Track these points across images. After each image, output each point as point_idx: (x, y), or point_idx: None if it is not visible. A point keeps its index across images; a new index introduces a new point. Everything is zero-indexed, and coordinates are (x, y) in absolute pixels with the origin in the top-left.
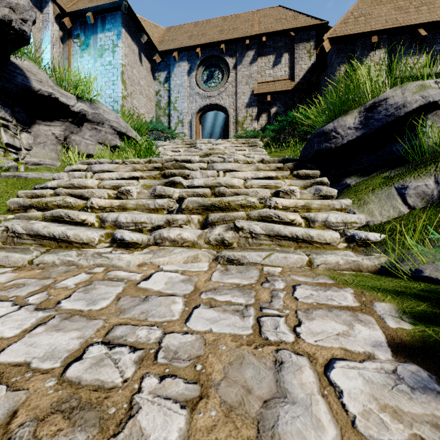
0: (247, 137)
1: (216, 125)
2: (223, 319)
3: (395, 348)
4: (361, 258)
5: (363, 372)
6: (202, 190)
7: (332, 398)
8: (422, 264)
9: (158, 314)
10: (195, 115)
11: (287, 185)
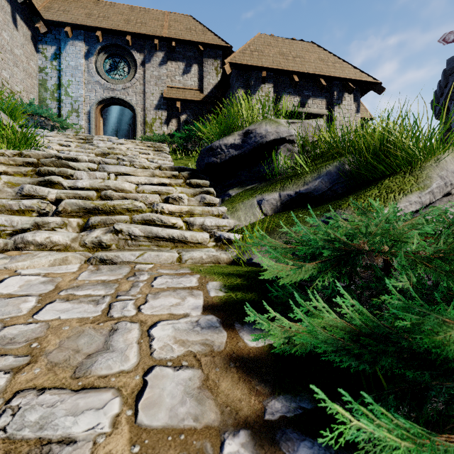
0: (155, 141)
1: (123, 121)
2: (76, 308)
3: (206, 308)
4: (219, 253)
5: (176, 325)
6: (86, 192)
7: (145, 343)
8: (254, 254)
9: (1, 313)
10: (95, 107)
11: (179, 193)
